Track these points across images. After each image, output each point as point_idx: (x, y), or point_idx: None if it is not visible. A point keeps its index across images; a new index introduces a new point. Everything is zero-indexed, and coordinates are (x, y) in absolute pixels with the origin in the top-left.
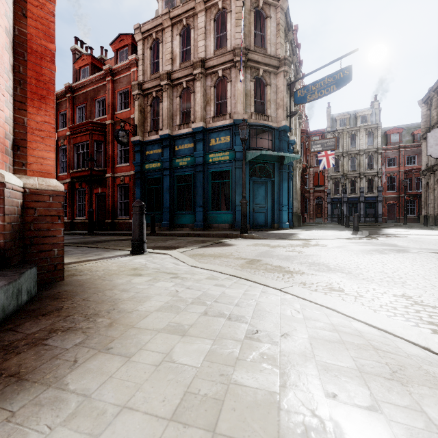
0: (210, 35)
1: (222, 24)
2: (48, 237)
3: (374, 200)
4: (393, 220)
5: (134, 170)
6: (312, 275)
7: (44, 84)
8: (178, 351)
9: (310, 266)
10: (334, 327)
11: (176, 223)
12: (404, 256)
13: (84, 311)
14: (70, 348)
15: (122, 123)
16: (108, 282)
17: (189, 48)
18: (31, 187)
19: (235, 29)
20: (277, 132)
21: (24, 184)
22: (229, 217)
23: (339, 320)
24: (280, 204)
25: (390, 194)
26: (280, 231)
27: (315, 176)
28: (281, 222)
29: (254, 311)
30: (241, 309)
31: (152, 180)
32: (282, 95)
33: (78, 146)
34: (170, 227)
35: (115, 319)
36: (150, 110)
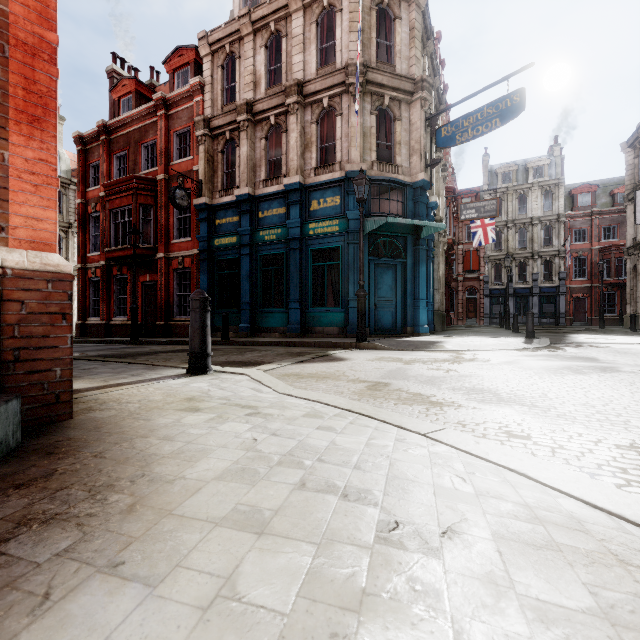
0: (310, 46)
1: (328, 31)
2: (44, 349)
3: (554, 292)
4: (583, 322)
5: (198, 248)
6: (474, 409)
7: (38, 98)
8: (248, 571)
9: (469, 394)
10: (533, 512)
11: (260, 326)
12: (614, 377)
13: (91, 478)
14: (45, 563)
15: (181, 178)
16: (143, 422)
17: (279, 67)
18: (16, 267)
19: (348, 37)
20: (411, 190)
21: (4, 261)
22: (339, 317)
23: (536, 496)
24: (416, 297)
25: (578, 282)
26: (416, 338)
27: (465, 257)
28: (417, 325)
29: (388, 480)
30: (365, 476)
31: (224, 262)
32: (418, 135)
33: (116, 213)
34: (252, 332)
35: (141, 496)
36: (221, 159)
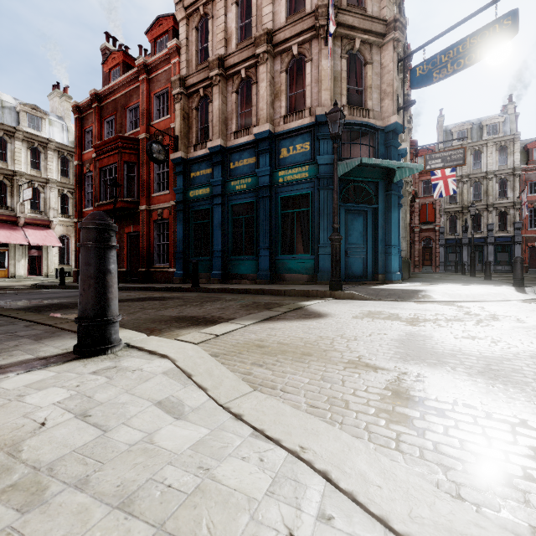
0: None
1: None
2: None
3: (509, 241)
4: None
5: (175, 200)
6: None
7: None
8: None
9: None
10: None
11: (231, 273)
12: None
13: None
14: None
15: (160, 136)
16: None
17: (250, 27)
18: None
19: None
20: (382, 134)
21: None
22: (309, 264)
23: None
24: (388, 244)
25: (533, 232)
26: (392, 286)
27: (421, 210)
28: (389, 272)
29: None
30: None
31: (199, 213)
32: (390, 77)
33: (105, 171)
34: (223, 279)
35: None
36: (196, 115)
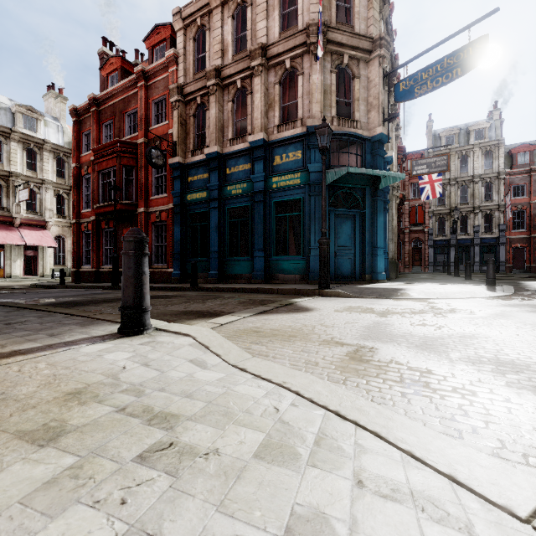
0: (274, 12)
1: (290, 1)
2: None
3: (494, 242)
4: (522, 270)
5: (173, 203)
6: None
7: None
8: None
9: (503, 373)
10: None
11: (227, 273)
12: None
13: None
14: None
15: (158, 141)
16: None
17: (245, 38)
18: None
19: None
20: (369, 144)
21: None
22: (301, 264)
23: None
24: (374, 246)
25: (517, 233)
26: (376, 285)
27: (411, 212)
28: (375, 272)
29: None
30: None
31: (196, 215)
32: (376, 91)
33: (104, 174)
34: (220, 279)
35: None
36: (193, 122)
